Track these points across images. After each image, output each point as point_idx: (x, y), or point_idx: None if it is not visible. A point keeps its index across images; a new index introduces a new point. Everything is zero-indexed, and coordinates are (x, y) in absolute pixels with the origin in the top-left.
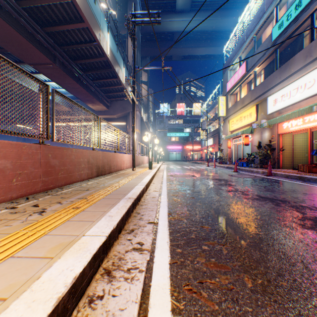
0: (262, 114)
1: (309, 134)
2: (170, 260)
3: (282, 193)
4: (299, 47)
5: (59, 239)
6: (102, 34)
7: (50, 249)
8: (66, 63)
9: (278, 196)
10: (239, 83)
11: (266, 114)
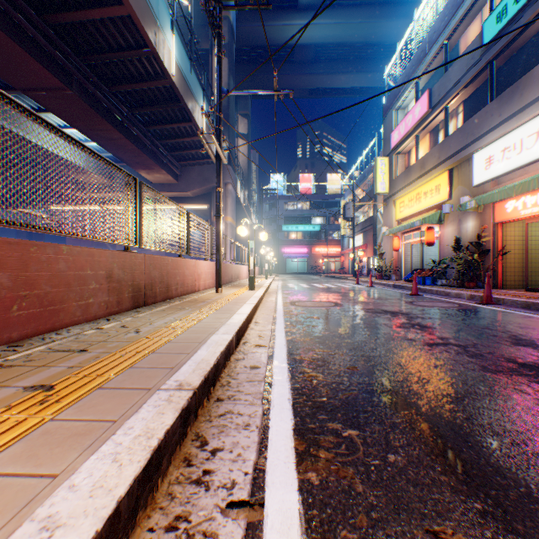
0: (462, 187)
1: None
2: None
3: None
4: (538, 55)
5: None
6: (160, 33)
7: None
8: (93, 89)
9: None
10: (416, 131)
11: (470, 186)
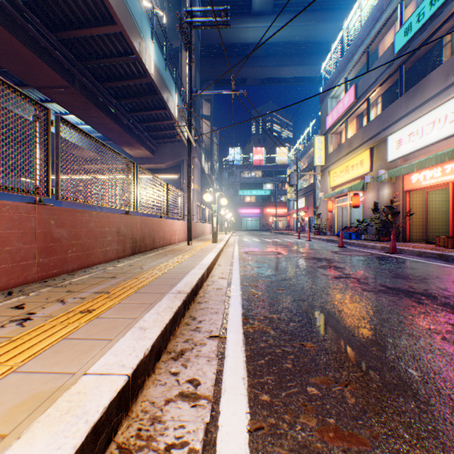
0: (380, 162)
1: (451, 191)
2: (250, 423)
3: (421, 282)
4: (435, 62)
5: (35, 383)
6: (143, 43)
7: (8, 411)
8: (90, 86)
9: (416, 287)
10: (345, 117)
11: (386, 162)
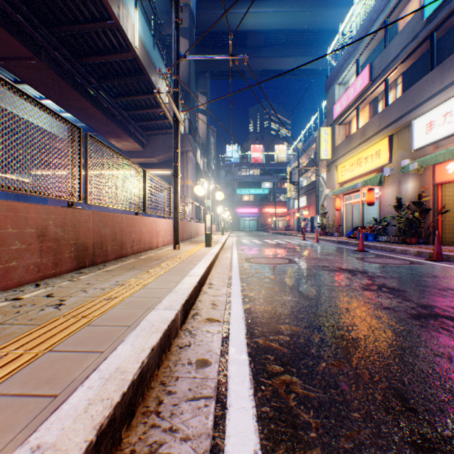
0: (402, 151)
1: None
2: None
3: None
4: None
5: None
6: (123, 7)
7: None
8: (61, 60)
9: None
10: (357, 103)
11: (410, 150)
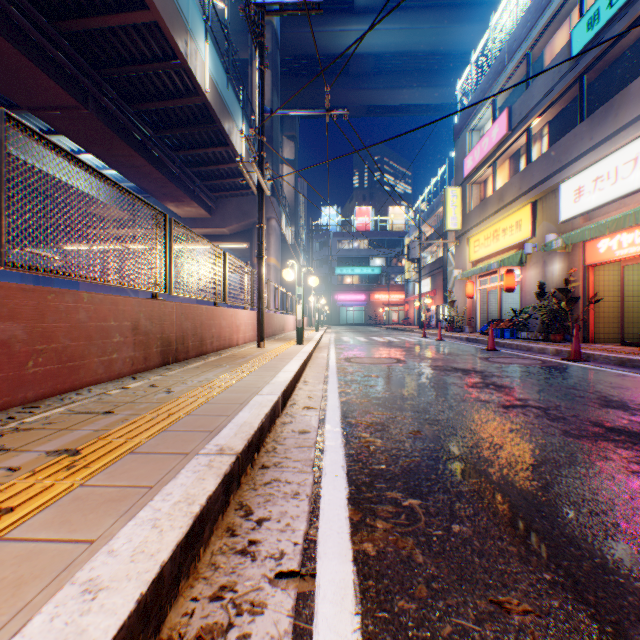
0: (547, 223)
1: None
2: None
3: None
4: (637, 68)
5: None
6: (191, 42)
7: None
8: (112, 108)
9: None
10: (493, 157)
11: (557, 222)
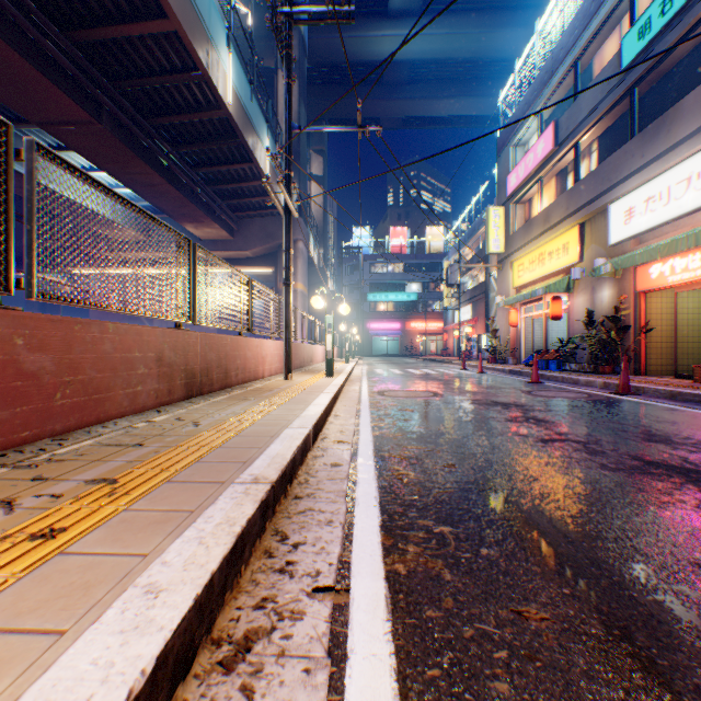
0: (596, 246)
1: None
2: None
3: (699, 450)
4: (691, 81)
5: None
6: (213, 52)
7: None
8: (128, 123)
9: (697, 461)
10: (539, 174)
11: (606, 246)
